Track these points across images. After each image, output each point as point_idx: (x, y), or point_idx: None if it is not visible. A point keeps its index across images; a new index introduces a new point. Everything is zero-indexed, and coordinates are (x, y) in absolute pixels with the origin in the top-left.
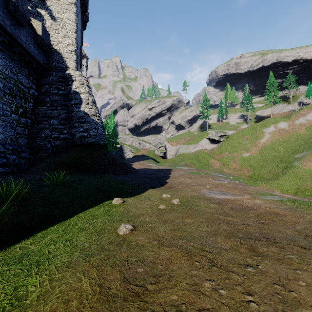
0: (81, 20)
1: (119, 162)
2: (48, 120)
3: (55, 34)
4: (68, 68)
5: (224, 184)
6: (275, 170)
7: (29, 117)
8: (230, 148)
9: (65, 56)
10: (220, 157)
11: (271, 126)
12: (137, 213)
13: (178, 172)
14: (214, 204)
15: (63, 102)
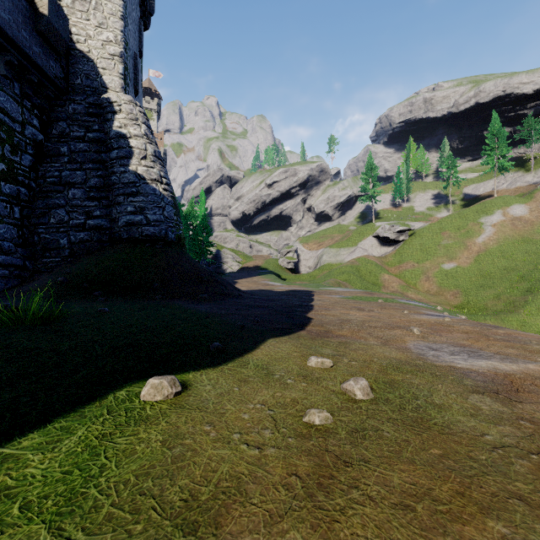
0: (140, 8)
1: (207, 276)
2: (64, 191)
3: (81, 22)
4: (107, 89)
5: (448, 324)
6: (510, 294)
7: (23, 183)
8: (418, 254)
9: (101, 65)
10: (399, 271)
11: (496, 213)
12: (212, 479)
13: (328, 296)
14: (486, 397)
15: (95, 155)
